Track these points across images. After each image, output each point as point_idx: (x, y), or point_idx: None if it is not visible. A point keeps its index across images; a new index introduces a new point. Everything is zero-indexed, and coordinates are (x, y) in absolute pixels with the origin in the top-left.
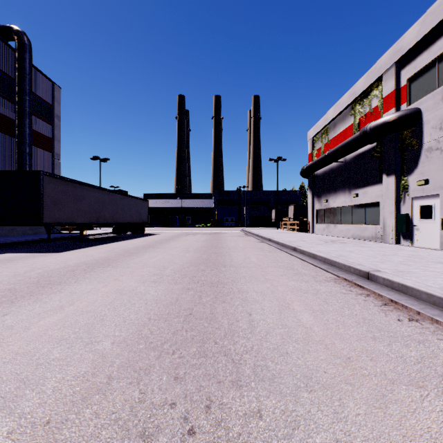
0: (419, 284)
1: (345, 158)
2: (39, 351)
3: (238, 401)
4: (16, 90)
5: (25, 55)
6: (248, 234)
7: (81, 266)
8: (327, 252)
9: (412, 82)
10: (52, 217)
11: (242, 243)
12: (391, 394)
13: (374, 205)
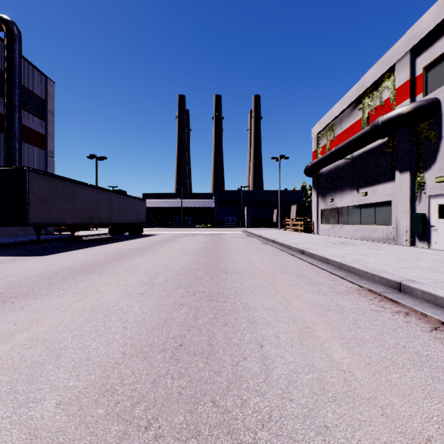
0: None
1: (353, 154)
2: None
3: None
4: (4, 82)
5: (14, 46)
6: (249, 235)
7: (61, 272)
8: (341, 255)
9: (429, 71)
10: (39, 217)
11: (244, 244)
12: None
13: (385, 205)
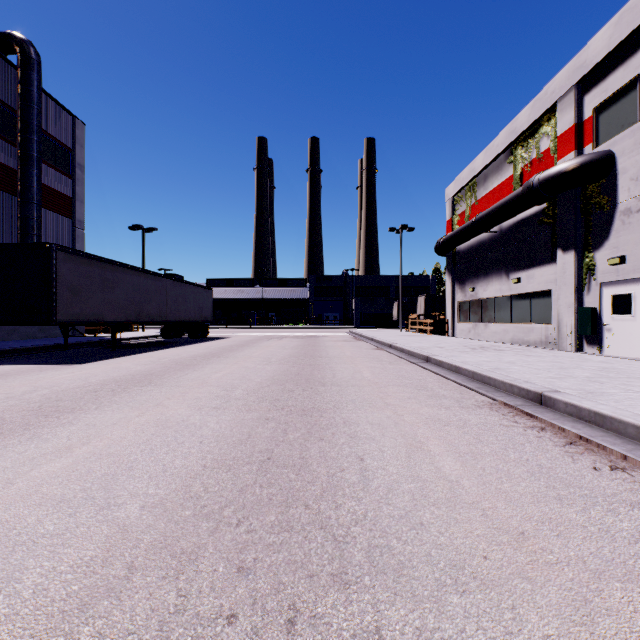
0: (623, 412)
1: (501, 226)
2: (23, 522)
3: (342, 612)
4: (18, 126)
5: (31, 75)
6: (358, 337)
7: (108, 384)
8: (477, 363)
9: (600, 113)
10: (70, 312)
11: (350, 350)
12: (598, 597)
13: (544, 295)
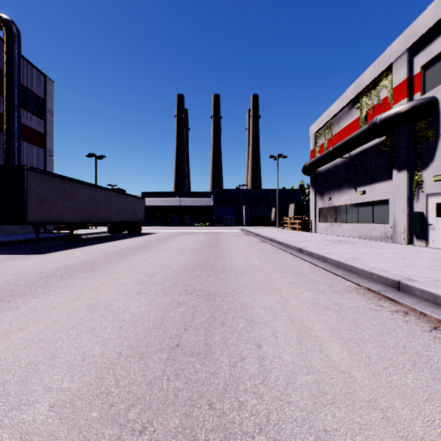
0: None
1: (351, 153)
2: None
3: None
4: (4, 81)
5: (13, 45)
6: (248, 233)
7: (59, 271)
8: (339, 254)
9: (426, 69)
10: (38, 216)
11: (242, 243)
12: None
13: (383, 203)
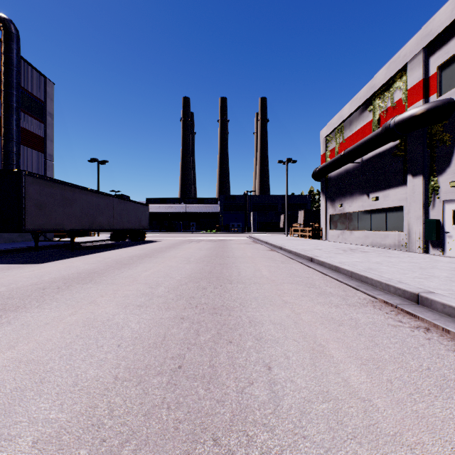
0: None
1: (363, 158)
2: None
3: None
4: (1, 83)
5: (11, 45)
6: (256, 241)
7: (57, 281)
8: (352, 264)
9: (443, 70)
10: (37, 223)
11: (250, 251)
12: None
13: (397, 210)
